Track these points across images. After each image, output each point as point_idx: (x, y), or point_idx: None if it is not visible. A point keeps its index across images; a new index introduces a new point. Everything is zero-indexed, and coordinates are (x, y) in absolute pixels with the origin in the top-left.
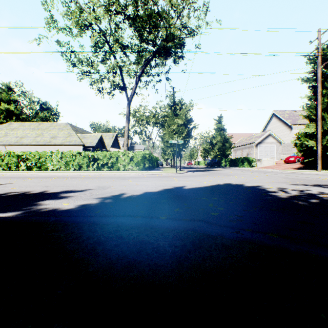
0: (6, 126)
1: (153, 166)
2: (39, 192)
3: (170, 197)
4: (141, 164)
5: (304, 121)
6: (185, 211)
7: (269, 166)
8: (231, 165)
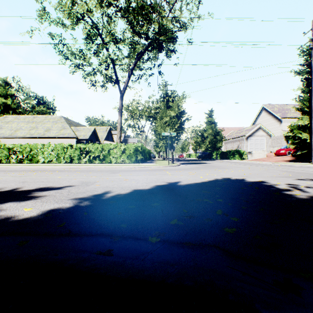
0: (2, 119)
1: (145, 158)
2: (9, 190)
3: (164, 197)
4: (133, 156)
5: (294, 115)
6: (186, 224)
7: (260, 158)
8: (222, 158)
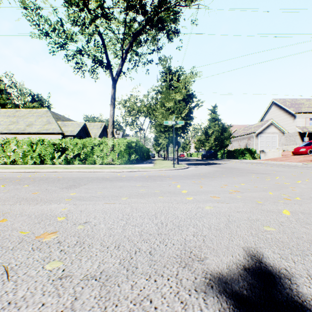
0: None
1: (142, 158)
2: None
3: None
4: (125, 155)
5: (309, 109)
6: None
7: (275, 158)
8: (228, 157)
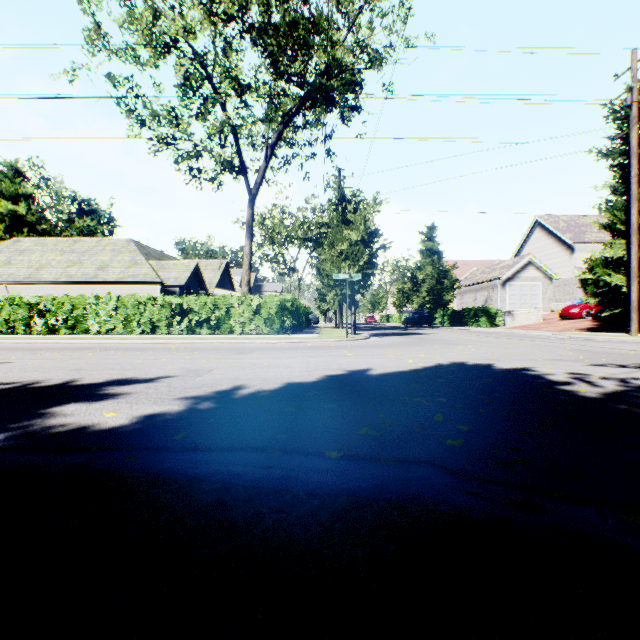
0: (10, 245)
1: (300, 325)
2: (59, 383)
3: (343, 395)
4: (277, 321)
5: (598, 236)
6: (383, 434)
7: (530, 324)
8: (453, 323)
